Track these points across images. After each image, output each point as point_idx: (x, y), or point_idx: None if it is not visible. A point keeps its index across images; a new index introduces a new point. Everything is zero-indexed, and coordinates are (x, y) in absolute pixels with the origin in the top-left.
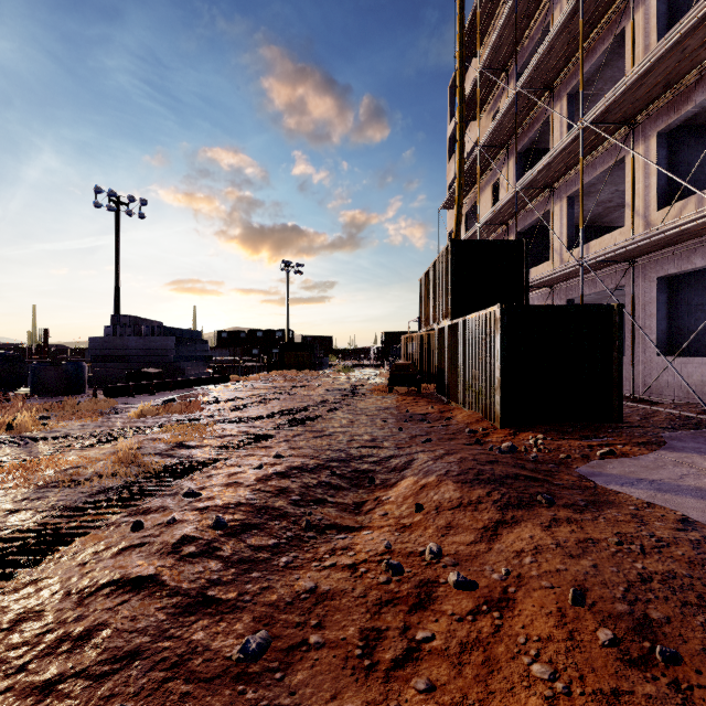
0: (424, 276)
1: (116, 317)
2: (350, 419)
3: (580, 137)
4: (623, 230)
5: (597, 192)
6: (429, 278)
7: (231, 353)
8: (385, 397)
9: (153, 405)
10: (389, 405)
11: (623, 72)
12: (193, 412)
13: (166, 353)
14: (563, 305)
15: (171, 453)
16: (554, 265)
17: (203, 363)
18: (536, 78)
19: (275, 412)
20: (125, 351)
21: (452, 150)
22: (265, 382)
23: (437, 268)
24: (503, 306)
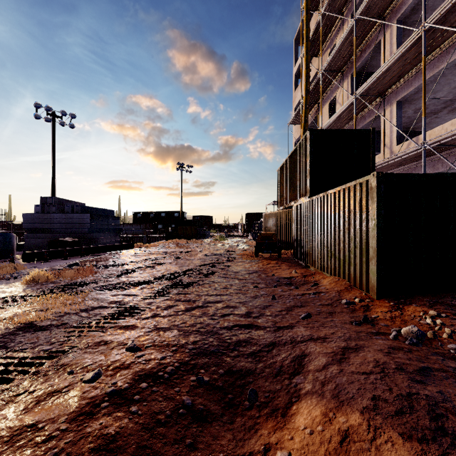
0: (281, 166)
1: (44, 198)
2: (224, 285)
3: (423, 38)
4: (455, 120)
5: (418, 99)
6: (287, 167)
7: (143, 227)
8: (252, 261)
9: (56, 269)
10: (257, 268)
11: (443, 1)
12: (84, 276)
13: (82, 226)
14: (440, 173)
15: (5, 341)
16: (384, 157)
17: (114, 234)
18: (372, 7)
19: (157, 276)
20: (51, 224)
21: (297, 84)
22: (161, 248)
23: (294, 157)
24: (380, 174)
